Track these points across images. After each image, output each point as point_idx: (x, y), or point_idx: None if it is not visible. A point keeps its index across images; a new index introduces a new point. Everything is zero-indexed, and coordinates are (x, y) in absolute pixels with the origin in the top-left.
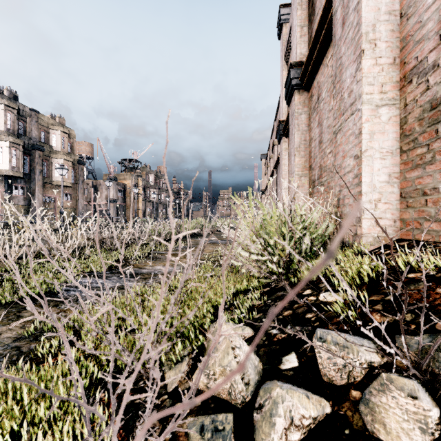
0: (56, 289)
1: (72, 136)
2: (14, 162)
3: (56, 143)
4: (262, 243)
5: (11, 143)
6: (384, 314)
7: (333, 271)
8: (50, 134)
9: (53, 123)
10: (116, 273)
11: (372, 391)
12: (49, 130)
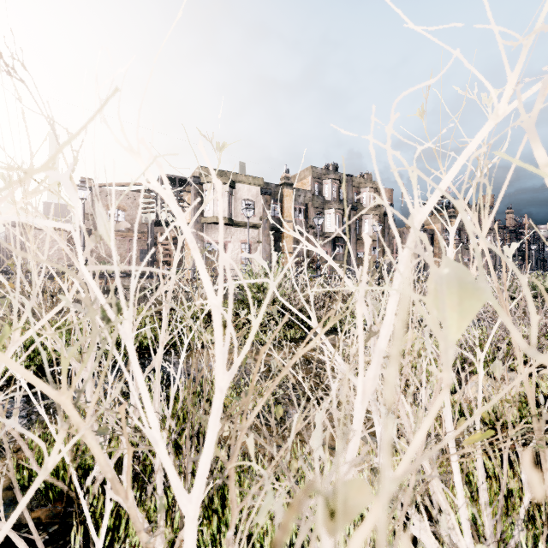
0: None
1: (378, 189)
2: (337, 225)
3: (365, 200)
4: None
5: (336, 210)
6: None
7: None
8: (361, 192)
9: (363, 182)
10: None
11: None
12: (360, 189)
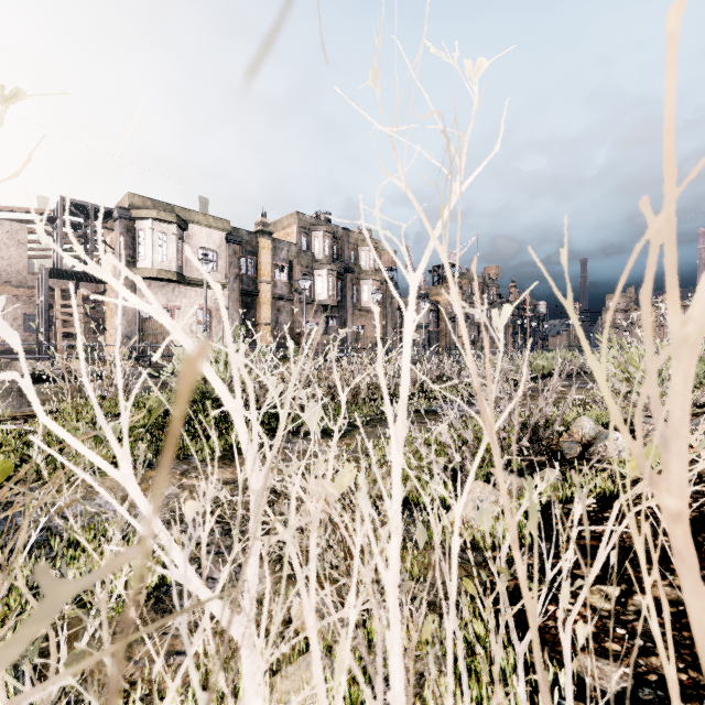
0: (433, 409)
1: (380, 249)
2: (330, 291)
3: (364, 262)
4: (625, 376)
5: (328, 271)
6: (698, 416)
7: (704, 403)
8: (359, 251)
9: (362, 239)
10: (472, 404)
11: (650, 431)
12: (358, 248)
